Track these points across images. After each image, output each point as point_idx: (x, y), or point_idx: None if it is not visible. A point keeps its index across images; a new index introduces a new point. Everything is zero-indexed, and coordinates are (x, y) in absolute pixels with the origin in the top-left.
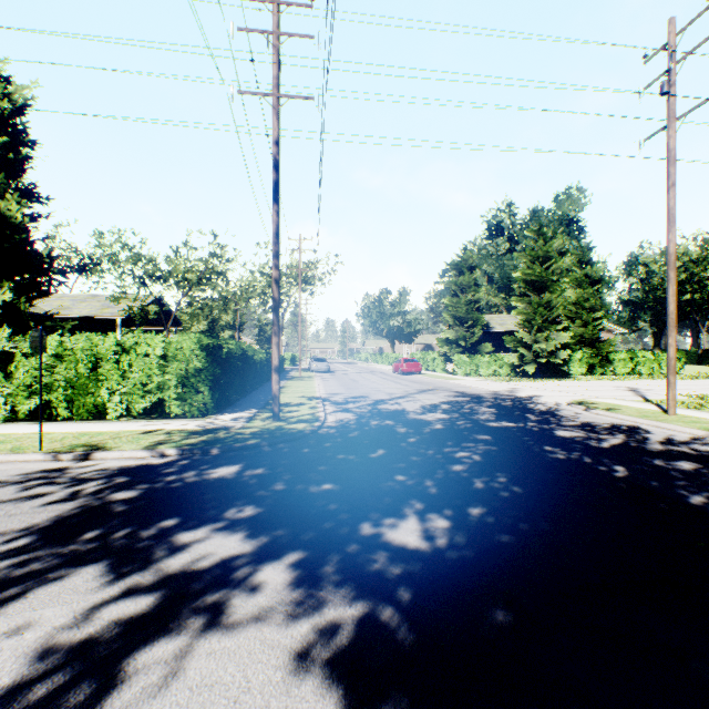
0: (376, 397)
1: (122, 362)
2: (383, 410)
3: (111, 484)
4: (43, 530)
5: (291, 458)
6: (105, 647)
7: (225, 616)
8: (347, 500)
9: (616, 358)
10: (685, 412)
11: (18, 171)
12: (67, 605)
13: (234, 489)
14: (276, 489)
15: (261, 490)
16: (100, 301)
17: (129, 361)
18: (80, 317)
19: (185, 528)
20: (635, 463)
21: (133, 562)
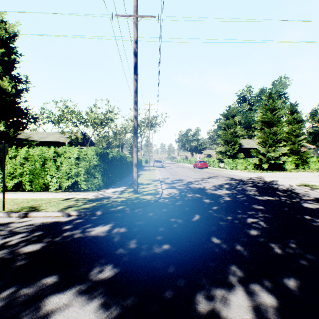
0: (187, 180)
1: (57, 161)
2: (193, 187)
3: (28, 237)
4: None
5: (142, 219)
6: None
7: None
8: (181, 262)
9: (310, 160)
10: None
11: (10, 67)
12: None
13: (102, 246)
14: (130, 247)
15: (120, 248)
16: (59, 134)
17: (60, 161)
18: (49, 141)
19: (55, 291)
20: None
21: None
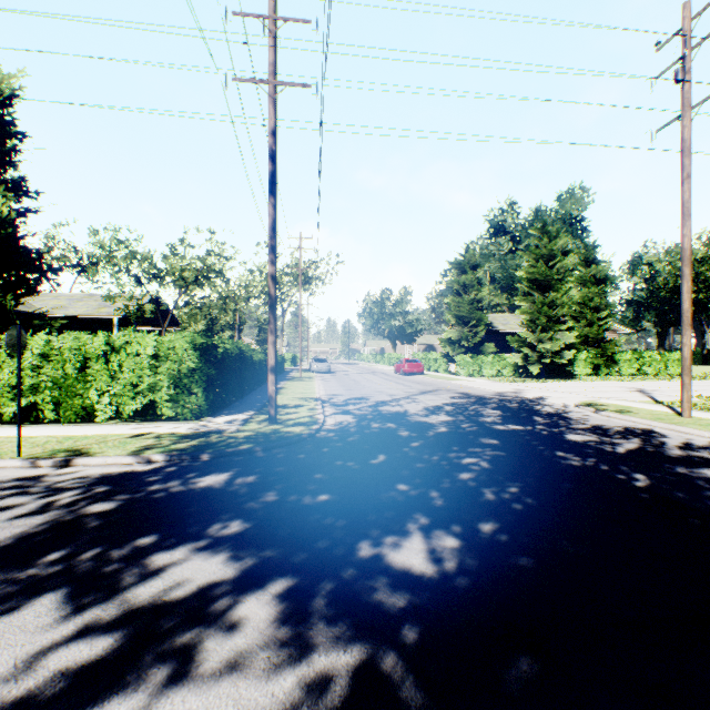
0: (377, 398)
1: (112, 362)
2: (385, 412)
3: (88, 494)
4: (3, 549)
5: (286, 464)
6: (43, 709)
7: (194, 665)
8: (344, 513)
9: (621, 358)
10: (699, 414)
11: (5, 163)
12: (8, 649)
13: (221, 500)
14: (267, 500)
15: (251, 501)
16: (97, 301)
17: (118, 361)
18: (76, 316)
19: (162, 548)
20: (656, 471)
21: (96, 591)
